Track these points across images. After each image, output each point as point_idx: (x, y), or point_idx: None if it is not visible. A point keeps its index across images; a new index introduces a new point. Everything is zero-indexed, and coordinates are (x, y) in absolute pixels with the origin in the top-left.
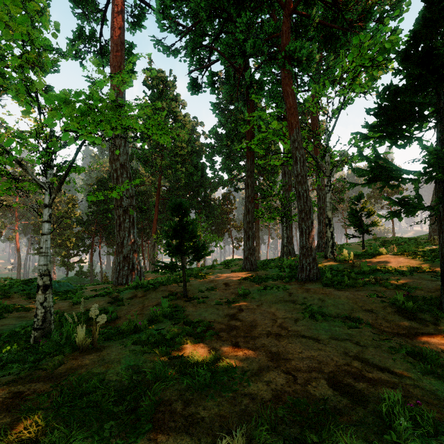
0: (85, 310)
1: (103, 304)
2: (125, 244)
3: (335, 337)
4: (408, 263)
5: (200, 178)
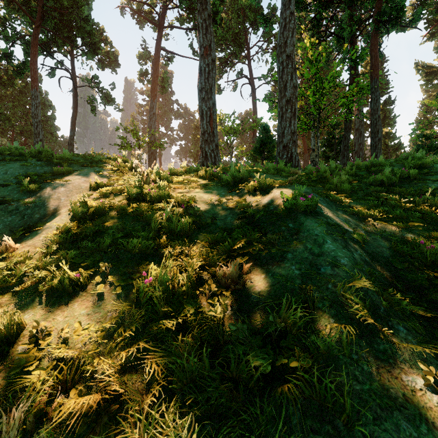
0: None
1: None
2: None
3: None
4: None
5: None
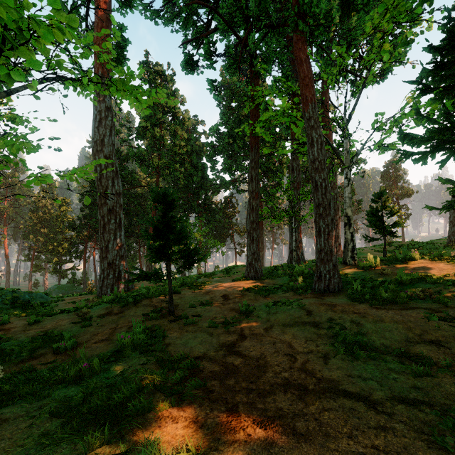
0: (39, 333)
1: (65, 325)
2: (111, 248)
3: (399, 396)
4: (453, 270)
5: (200, 179)
